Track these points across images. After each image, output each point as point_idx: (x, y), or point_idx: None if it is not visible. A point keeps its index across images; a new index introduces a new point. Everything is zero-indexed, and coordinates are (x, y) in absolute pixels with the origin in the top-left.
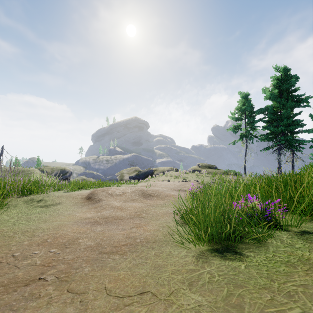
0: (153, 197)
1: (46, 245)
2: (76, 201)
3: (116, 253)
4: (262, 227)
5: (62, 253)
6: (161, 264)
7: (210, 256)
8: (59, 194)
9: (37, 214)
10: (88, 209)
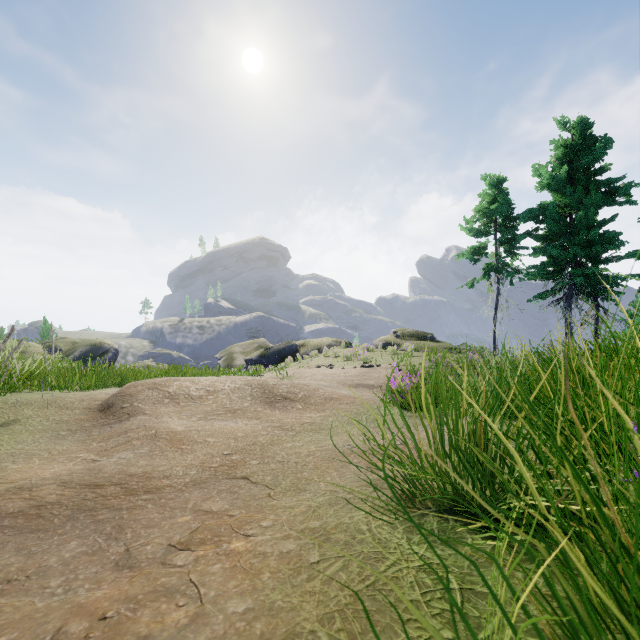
0: (292, 403)
1: None
2: (64, 418)
3: None
4: None
5: None
6: None
7: None
8: (22, 398)
9: None
10: (79, 443)
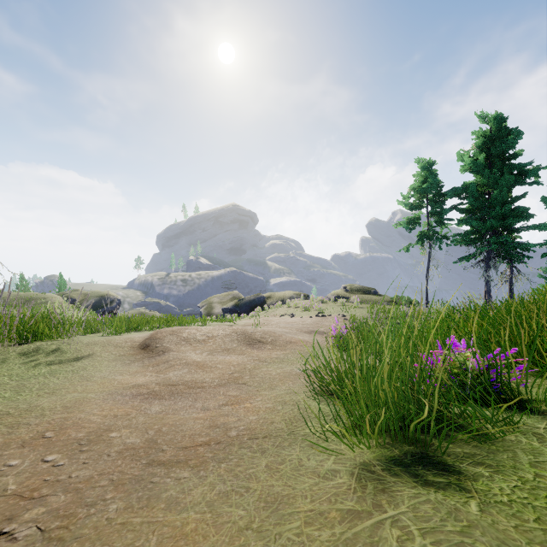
0: (264, 345)
1: (39, 446)
2: (121, 353)
3: (185, 463)
4: (493, 407)
5: (69, 464)
6: (280, 494)
7: (388, 474)
8: (90, 340)
9: (41, 378)
10: (141, 368)
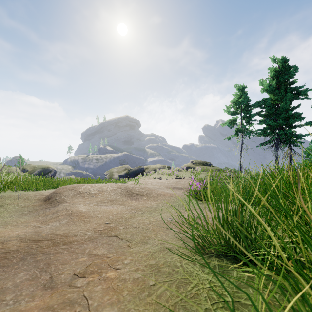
0: (141, 197)
1: None
2: (26, 204)
3: None
4: None
5: None
6: None
7: None
8: (5, 194)
9: None
10: (33, 218)
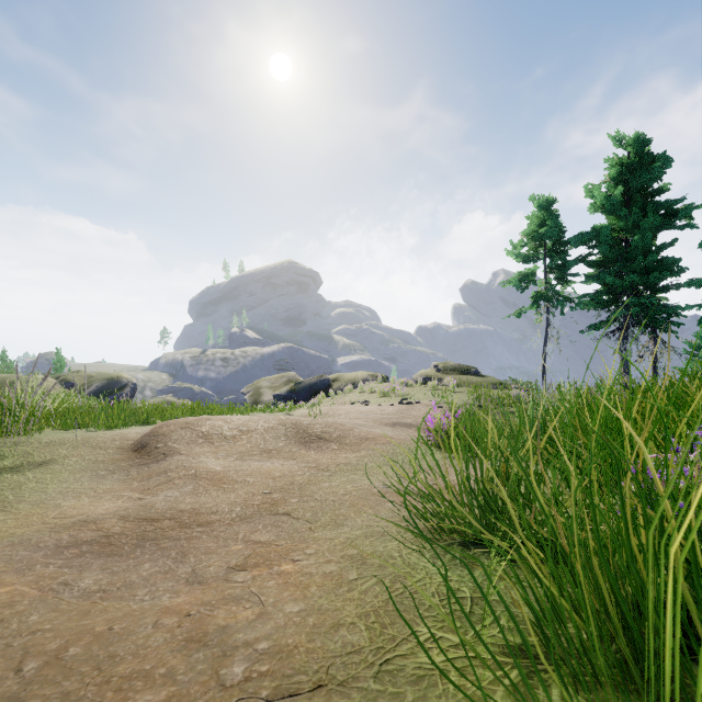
0: (327, 444)
1: None
2: (99, 458)
3: None
4: None
5: None
6: None
7: None
8: (55, 438)
9: None
10: (121, 483)
